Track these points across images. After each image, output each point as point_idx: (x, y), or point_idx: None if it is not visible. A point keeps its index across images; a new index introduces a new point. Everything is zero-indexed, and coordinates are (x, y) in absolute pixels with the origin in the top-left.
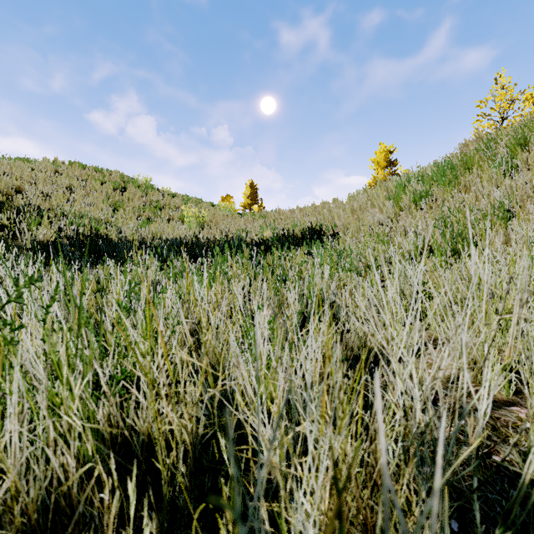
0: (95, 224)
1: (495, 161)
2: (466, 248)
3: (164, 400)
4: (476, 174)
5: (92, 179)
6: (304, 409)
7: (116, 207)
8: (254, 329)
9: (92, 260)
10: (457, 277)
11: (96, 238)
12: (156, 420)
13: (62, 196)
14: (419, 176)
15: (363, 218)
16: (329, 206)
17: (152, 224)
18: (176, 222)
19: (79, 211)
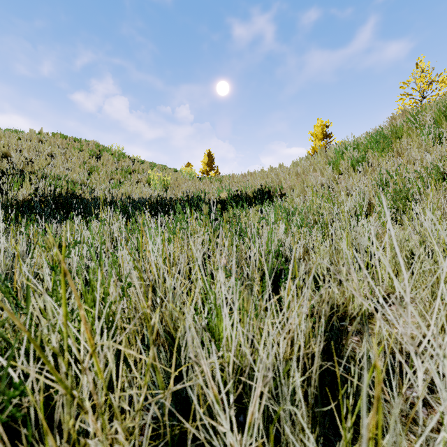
0: (71, 185)
1: (423, 130)
2: (408, 205)
3: (89, 414)
4: (406, 142)
5: (71, 148)
6: (278, 396)
7: (91, 171)
8: (213, 285)
9: (63, 217)
10: (410, 233)
11: (70, 197)
12: (77, 445)
13: (44, 161)
14: (354, 145)
15: (307, 180)
16: (276, 171)
17: (122, 186)
18: (144, 184)
19: (58, 174)
